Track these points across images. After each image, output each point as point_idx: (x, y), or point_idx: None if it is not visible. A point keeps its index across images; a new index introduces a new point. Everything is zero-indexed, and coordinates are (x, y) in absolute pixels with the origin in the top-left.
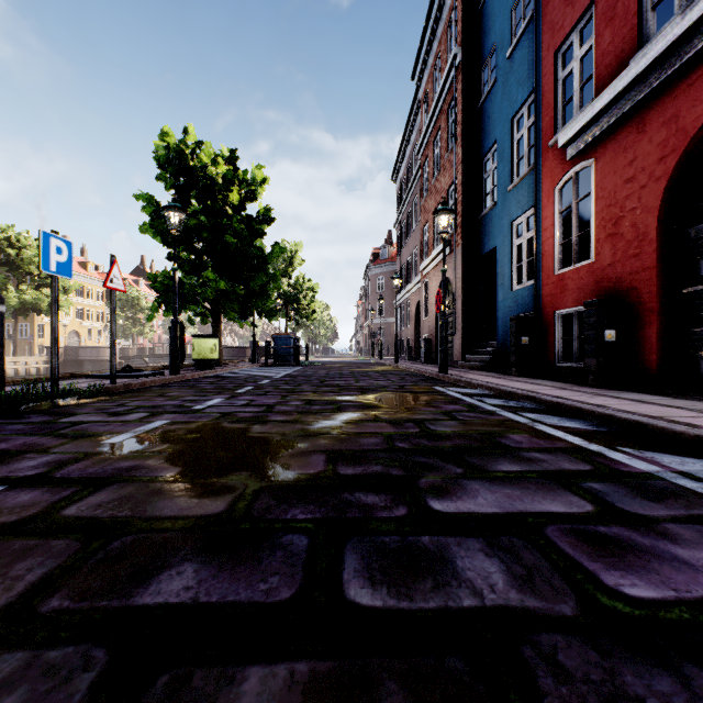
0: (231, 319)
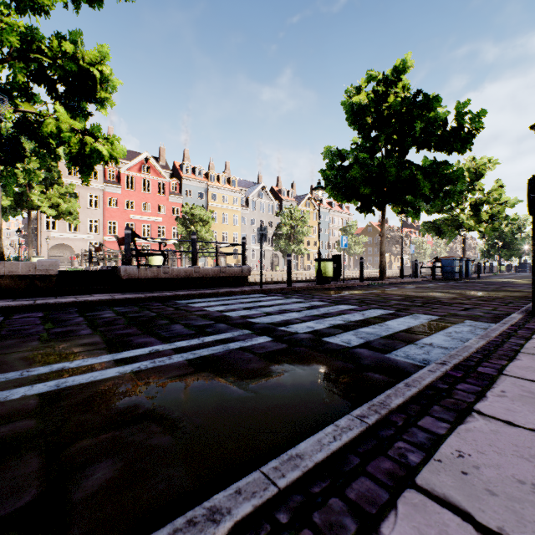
0: (507, 260)
